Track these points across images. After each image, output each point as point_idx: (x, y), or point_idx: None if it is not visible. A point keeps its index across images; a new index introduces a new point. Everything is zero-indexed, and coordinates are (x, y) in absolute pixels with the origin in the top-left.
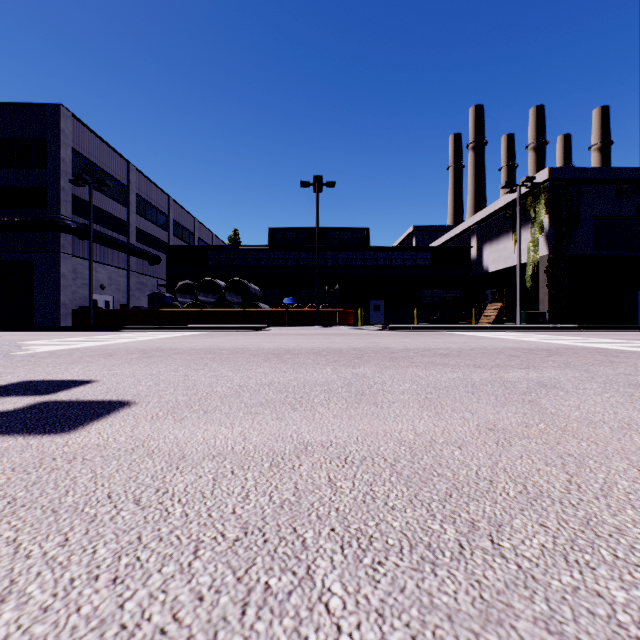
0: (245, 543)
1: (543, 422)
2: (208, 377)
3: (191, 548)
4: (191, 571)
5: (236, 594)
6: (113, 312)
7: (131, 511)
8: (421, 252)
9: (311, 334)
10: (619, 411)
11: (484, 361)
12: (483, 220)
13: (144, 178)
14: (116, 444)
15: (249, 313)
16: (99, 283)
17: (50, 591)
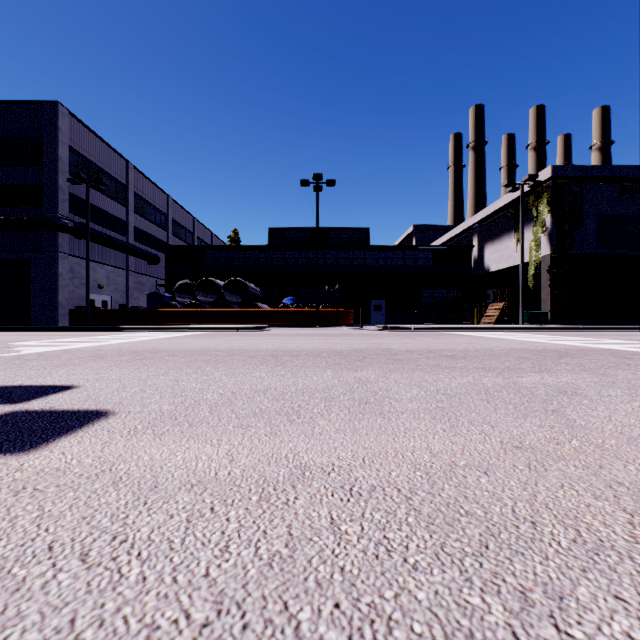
0: (216, 631)
1: (575, 438)
2: (199, 382)
3: None
4: None
5: None
6: (111, 312)
7: (72, 573)
8: (422, 252)
9: (311, 334)
10: None
11: (493, 364)
12: (484, 219)
13: (143, 177)
14: (79, 468)
15: (248, 313)
16: (97, 283)
17: None
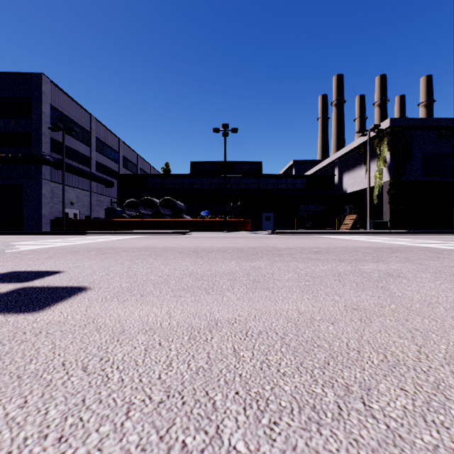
0: (167, 405)
1: (393, 303)
2: (145, 269)
3: (124, 409)
4: (123, 430)
5: (158, 452)
6: (79, 221)
7: (79, 377)
8: (299, 178)
9: (220, 237)
10: (449, 295)
11: (346, 257)
12: (343, 156)
13: (102, 126)
14: (73, 321)
15: (176, 222)
16: (69, 201)
17: (6, 449)
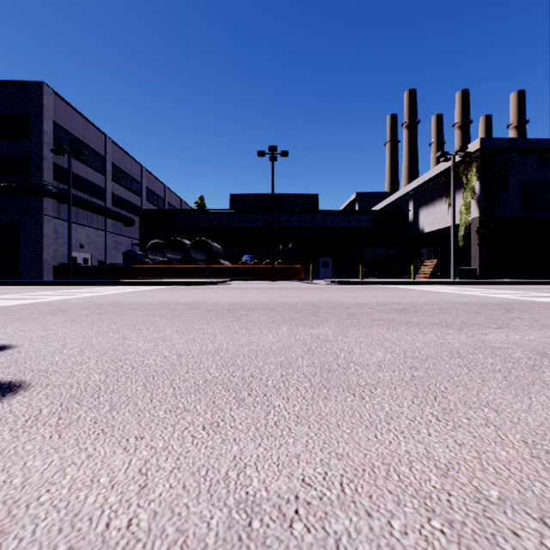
0: None
1: None
2: (147, 341)
3: None
4: None
5: None
6: (90, 268)
7: None
8: (364, 215)
9: (267, 288)
10: None
11: (447, 318)
12: (419, 187)
13: (120, 150)
14: None
15: (212, 269)
16: (78, 242)
17: None
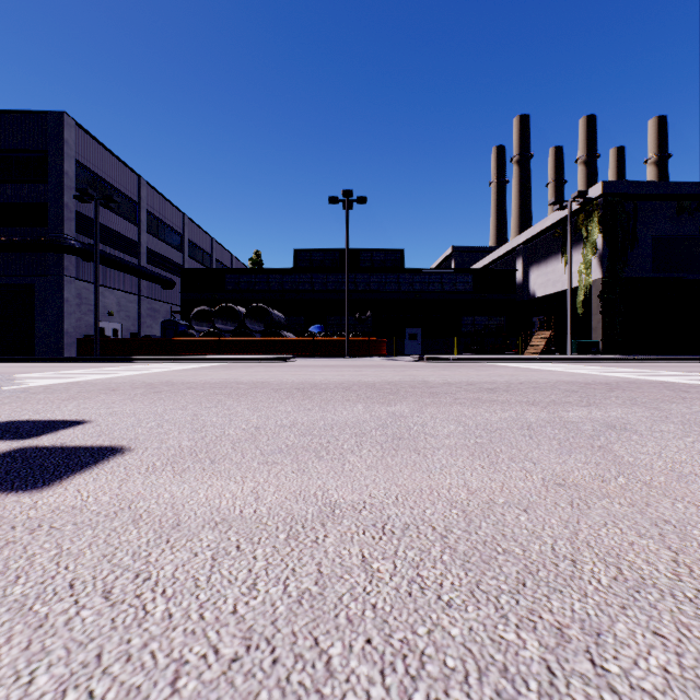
0: (246, 665)
1: (622, 475)
2: (220, 417)
3: (169, 674)
4: None
5: None
6: (122, 341)
7: (96, 610)
8: (461, 275)
9: (340, 366)
10: None
11: (537, 397)
12: (530, 240)
13: (156, 194)
14: (96, 506)
15: (272, 342)
16: (106, 309)
17: None
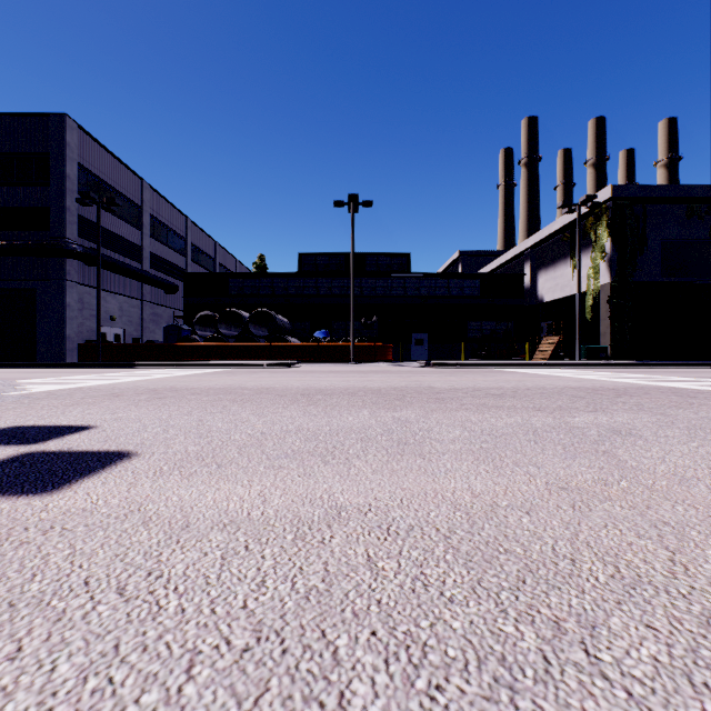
0: (257, 655)
1: (625, 479)
2: (226, 422)
3: (184, 663)
4: (180, 701)
5: None
6: (124, 347)
7: (111, 605)
8: (468, 280)
9: (346, 371)
10: None
11: (544, 403)
12: (538, 244)
13: (159, 197)
14: (106, 508)
15: (276, 348)
16: (109, 314)
17: None
